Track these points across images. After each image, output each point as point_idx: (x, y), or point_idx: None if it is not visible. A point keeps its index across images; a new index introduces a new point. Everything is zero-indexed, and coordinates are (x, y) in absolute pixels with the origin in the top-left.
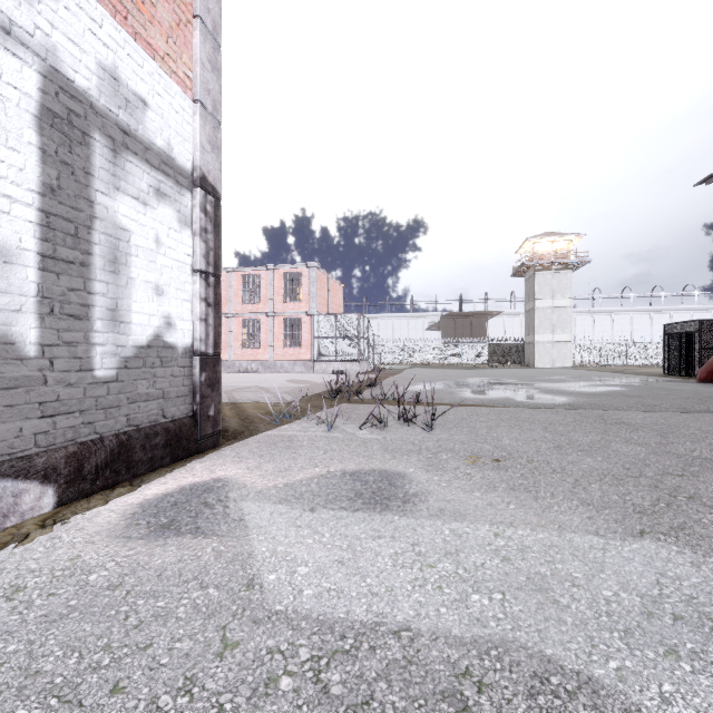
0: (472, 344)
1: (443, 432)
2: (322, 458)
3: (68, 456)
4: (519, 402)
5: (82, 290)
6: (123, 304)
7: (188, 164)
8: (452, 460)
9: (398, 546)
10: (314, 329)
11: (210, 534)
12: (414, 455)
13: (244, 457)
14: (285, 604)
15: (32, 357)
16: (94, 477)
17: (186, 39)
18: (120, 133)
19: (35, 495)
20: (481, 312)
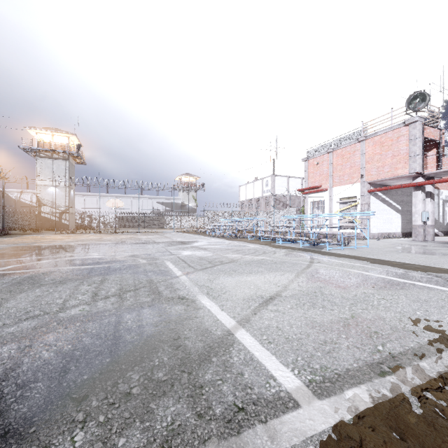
0: None
1: None
2: None
3: (443, 232)
4: None
5: (444, 217)
6: (446, 218)
7: None
8: None
9: None
10: None
11: None
12: None
13: None
14: None
15: (441, 223)
16: (445, 234)
17: None
18: (446, 201)
19: (442, 234)
20: None
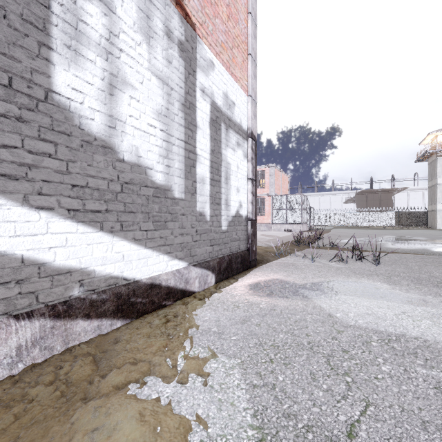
0: (381, 212)
1: (387, 266)
2: (320, 274)
3: (217, 262)
4: (435, 252)
5: (219, 192)
6: (228, 197)
7: (246, 127)
8: (403, 280)
9: (394, 312)
10: (272, 204)
11: (293, 298)
12: (375, 276)
13: (277, 271)
14: (353, 323)
15: (208, 221)
16: (223, 273)
17: (245, 67)
18: (228, 120)
19: (210, 277)
20: (388, 189)
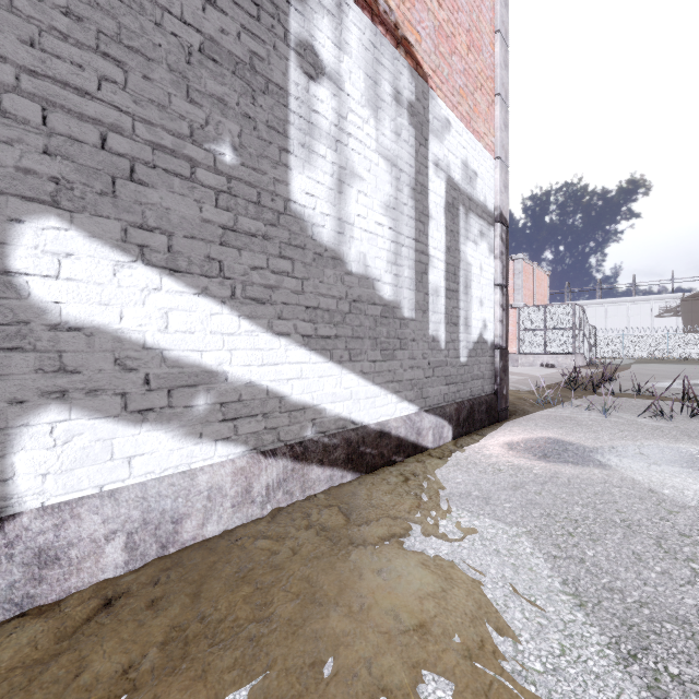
0: None
1: None
2: (623, 434)
3: (455, 409)
4: None
5: (456, 307)
6: (468, 314)
7: (492, 206)
8: None
9: None
10: (519, 321)
11: (584, 465)
12: None
13: (545, 427)
14: (693, 504)
15: (443, 349)
16: (462, 425)
17: (491, 115)
18: (468, 201)
19: (446, 429)
20: None
